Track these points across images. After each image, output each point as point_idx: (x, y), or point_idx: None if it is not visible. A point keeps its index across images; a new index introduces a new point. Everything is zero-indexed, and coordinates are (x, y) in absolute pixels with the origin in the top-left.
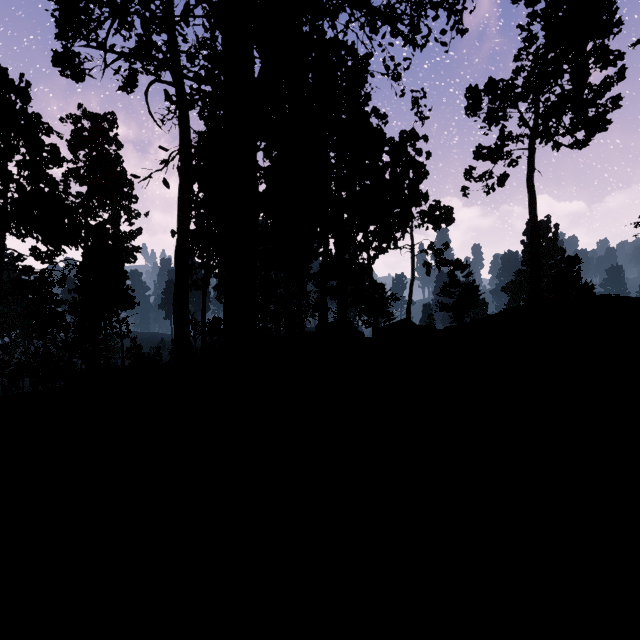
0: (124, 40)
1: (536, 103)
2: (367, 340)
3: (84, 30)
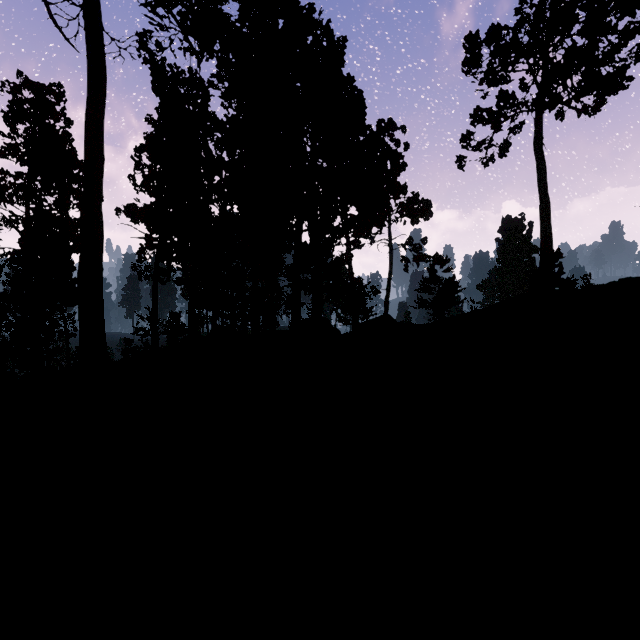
0: None
1: (544, 57)
2: (350, 334)
3: None
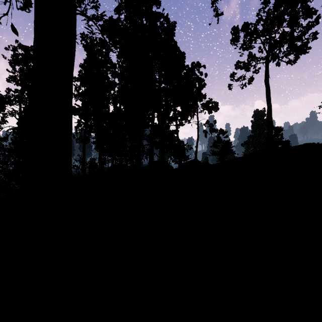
0: None
1: (269, 37)
2: (177, 169)
3: None
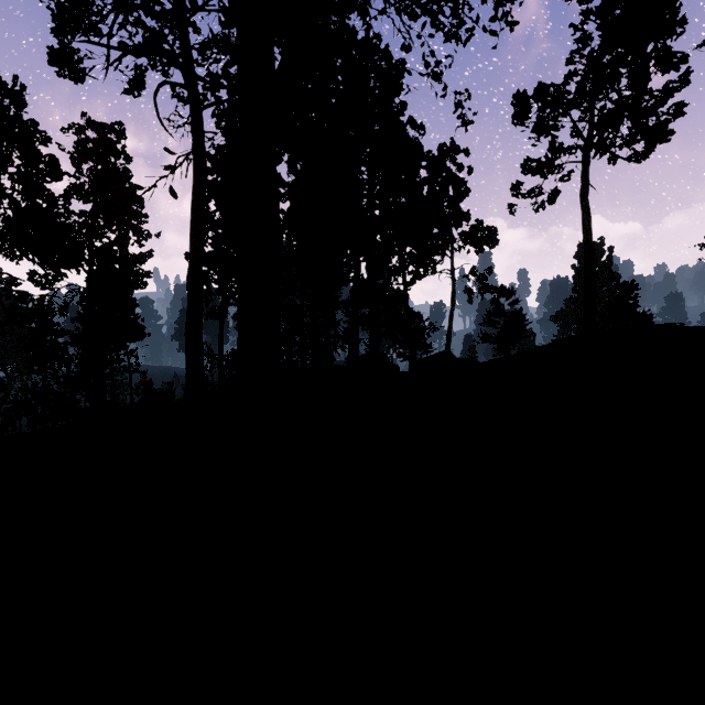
0: (130, 37)
1: (591, 111)
2: (403, 374)
3: (84, 25)
